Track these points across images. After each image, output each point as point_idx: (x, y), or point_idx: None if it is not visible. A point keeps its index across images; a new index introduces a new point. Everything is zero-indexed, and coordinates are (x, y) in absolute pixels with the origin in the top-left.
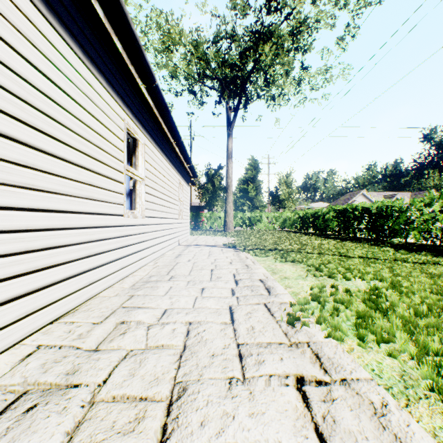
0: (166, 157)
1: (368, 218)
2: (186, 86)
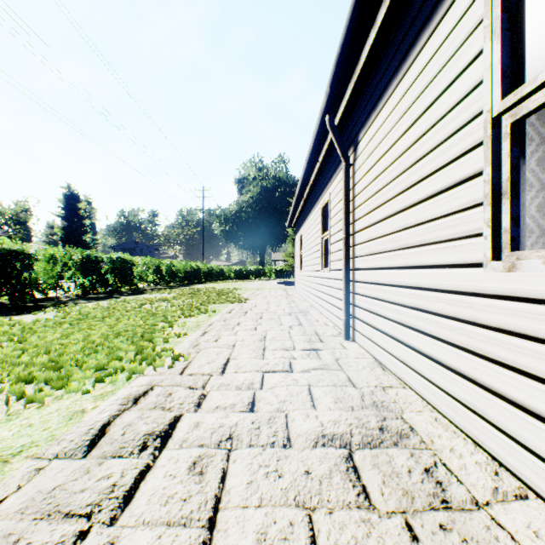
0: None
1: None
2: None
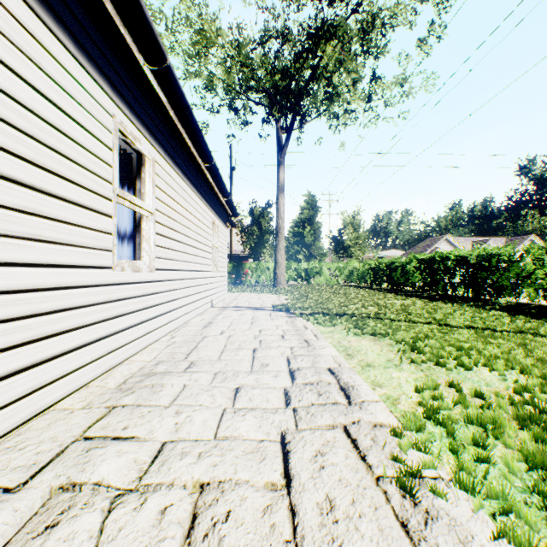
0: (192, 185)
1: (465, 270)
2: (225, 100)
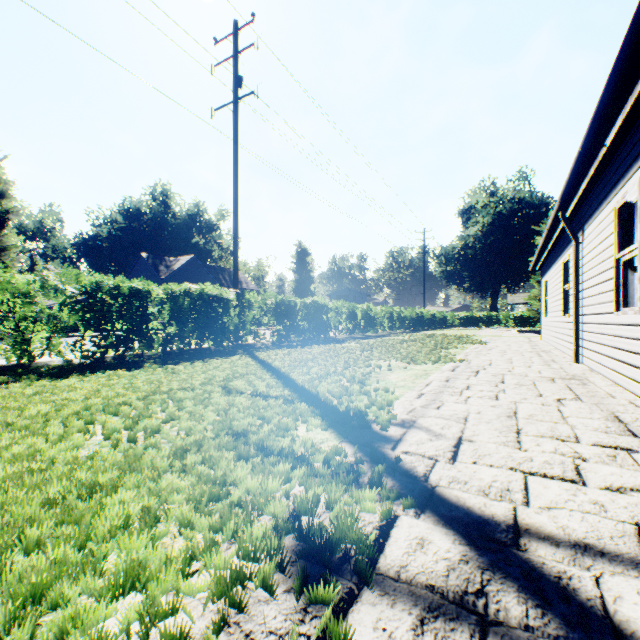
0: None
1: None
2: None
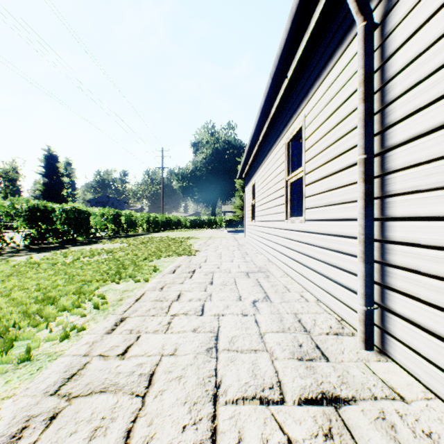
0: None
1: None
2: None
